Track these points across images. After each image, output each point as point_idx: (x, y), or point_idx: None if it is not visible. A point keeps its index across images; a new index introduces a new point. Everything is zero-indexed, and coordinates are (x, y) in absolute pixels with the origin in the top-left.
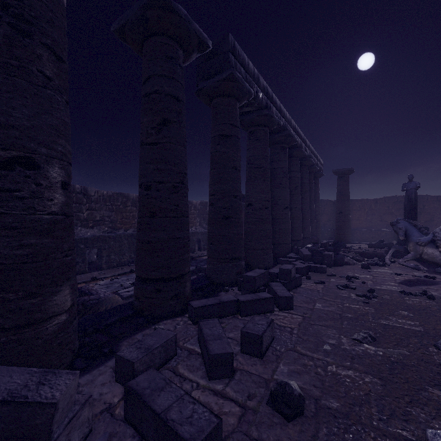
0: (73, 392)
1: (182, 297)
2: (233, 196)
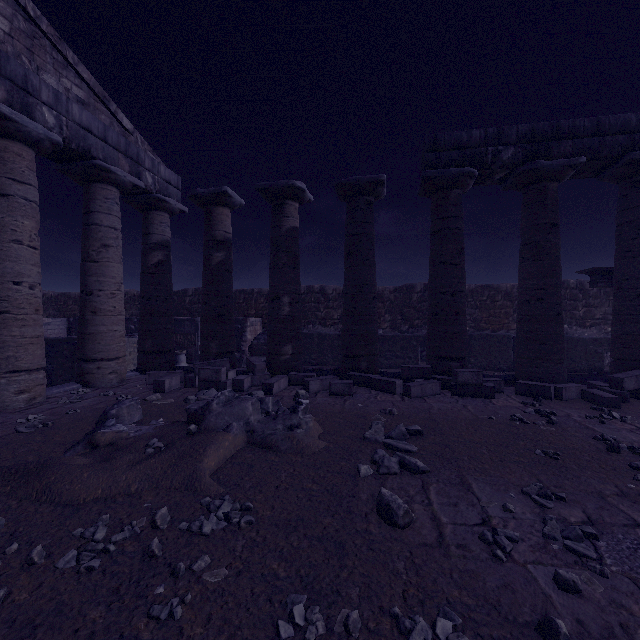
0: (264, 368)
1: (357, 370)
2: (441, 293)
